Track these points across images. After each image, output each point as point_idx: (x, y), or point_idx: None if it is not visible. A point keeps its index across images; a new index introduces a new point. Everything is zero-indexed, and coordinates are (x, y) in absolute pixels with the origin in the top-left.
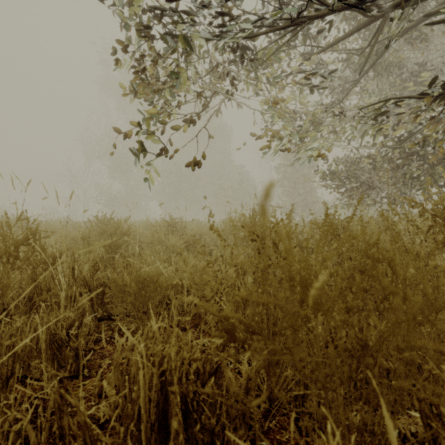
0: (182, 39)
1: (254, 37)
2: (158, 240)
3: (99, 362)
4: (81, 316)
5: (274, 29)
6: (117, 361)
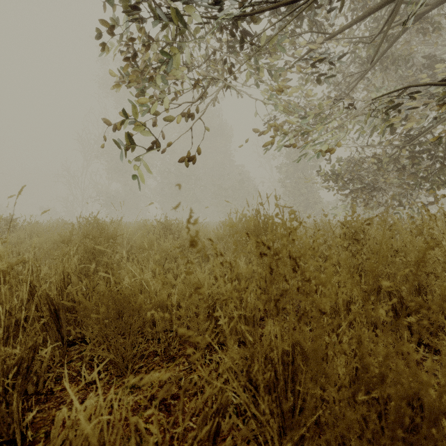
0: (175, 14)
1: (257, 13)
2: (148, 244)
3: (53, 414)
4: (31, 350)
5: (280, 4)
6: (54, 445)
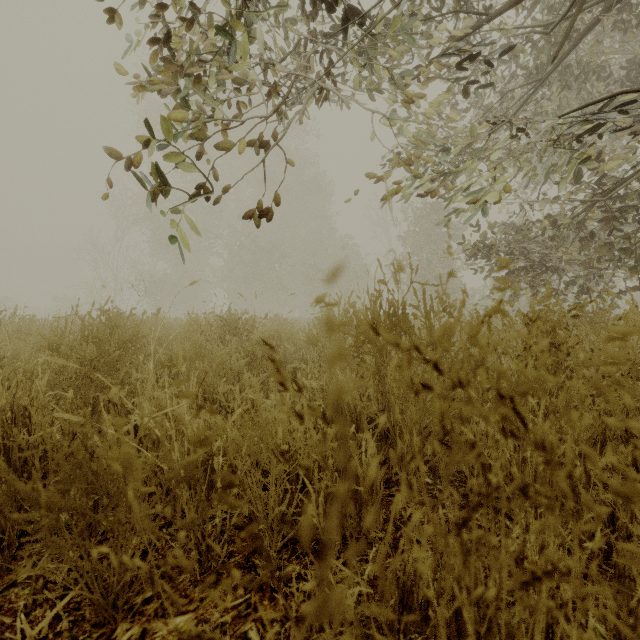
0: None
1: None
2: (192, 352)
3: None
4: None
5: None
6: None
